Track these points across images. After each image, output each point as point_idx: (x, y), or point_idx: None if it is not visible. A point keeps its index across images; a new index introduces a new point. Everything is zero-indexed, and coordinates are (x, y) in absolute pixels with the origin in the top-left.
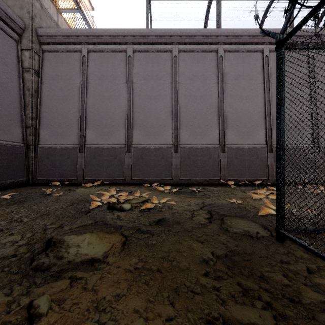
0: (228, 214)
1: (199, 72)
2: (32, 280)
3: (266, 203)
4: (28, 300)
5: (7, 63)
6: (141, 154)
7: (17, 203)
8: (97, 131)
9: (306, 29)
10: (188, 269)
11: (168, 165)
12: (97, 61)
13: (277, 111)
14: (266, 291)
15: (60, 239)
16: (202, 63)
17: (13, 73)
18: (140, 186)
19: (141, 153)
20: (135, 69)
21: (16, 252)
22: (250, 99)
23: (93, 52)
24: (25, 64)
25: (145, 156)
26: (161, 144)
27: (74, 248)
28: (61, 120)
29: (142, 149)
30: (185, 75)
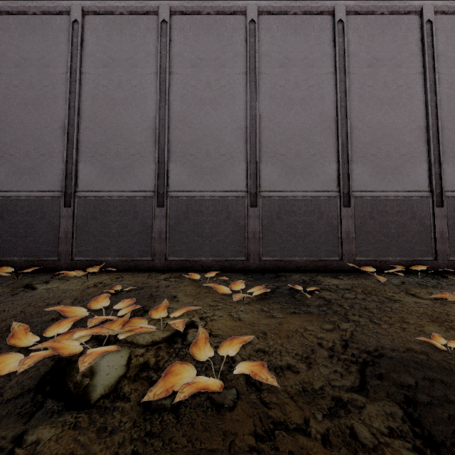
0: None
1: (298, 53)
2: None
3: None
4: None
5: None
6: (185, 211)
7: None
8: (99, 166)
9: None
10: None
11: (238, 233)
12: (101, 31)
13: None
14: None
15: None
16: (305, 36)
17: None
18: (182, 275)
19: (185, 208)
20: (175, 46)
21: None
22: (398, 105)
23: (93, 14)
24: None
25: (194, 214)
26: (224, 191)
27: None
28: (29, 144)
29: (187, 201)
30: (270, 58)
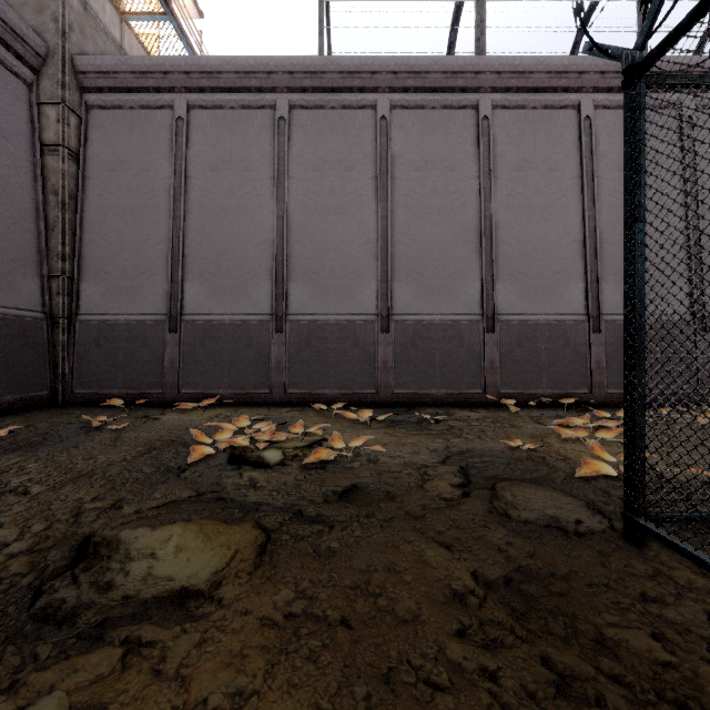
0: (507, 474)
1: (436, 154)
2: (29, 649)
3: (594, 450)
4: (10, 709)
5: (6, 132)
6: (307, 337)
7: (22, 449)
8: (208, 285)
9: (705, 32)
10: (417, 618)
11: (367, 362)
12: (208, 128)
13: (627, 235)
14: (615, 682)
15: (111, 539)
16: (444, 134)
17: (21, 156)
18: (305, 409)
19: (307, 334)
20: (295, 147)
21: (1, 573)
22: (551, 215)
23: (199, 108)
24: (48, 136)
25: (317, 340)
26: (351, 314)
27: (142, 562)
28: (128, 260)
29: (309, 326)
30: (405, 160)
